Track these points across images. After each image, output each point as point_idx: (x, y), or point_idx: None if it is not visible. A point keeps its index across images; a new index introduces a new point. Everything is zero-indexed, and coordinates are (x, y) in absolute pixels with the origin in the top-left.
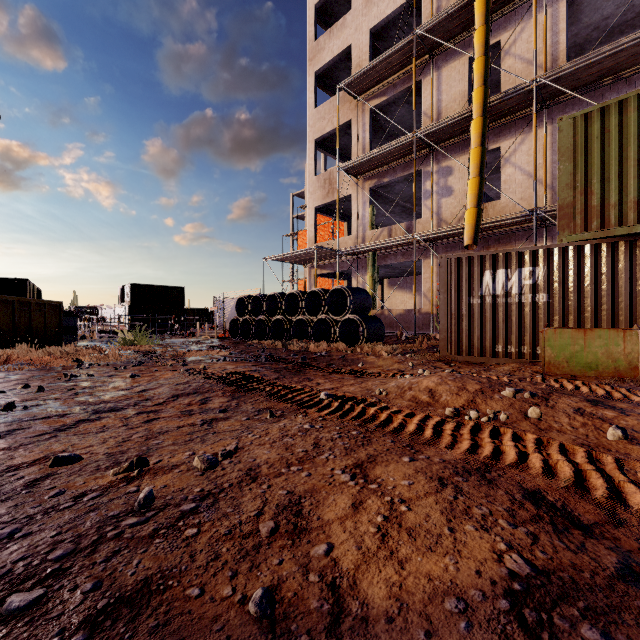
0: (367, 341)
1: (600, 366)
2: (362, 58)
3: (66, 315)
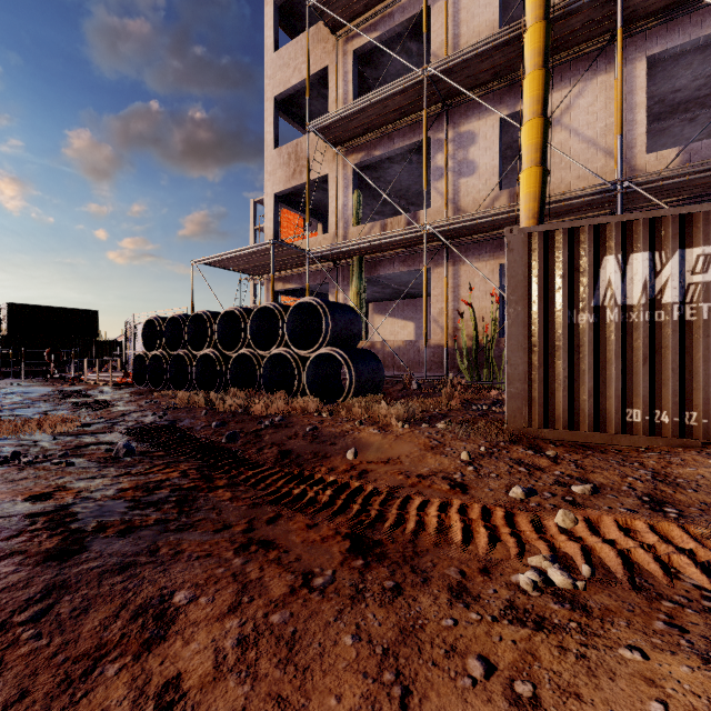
0: (356, 393)
1: None
2: None
3: None
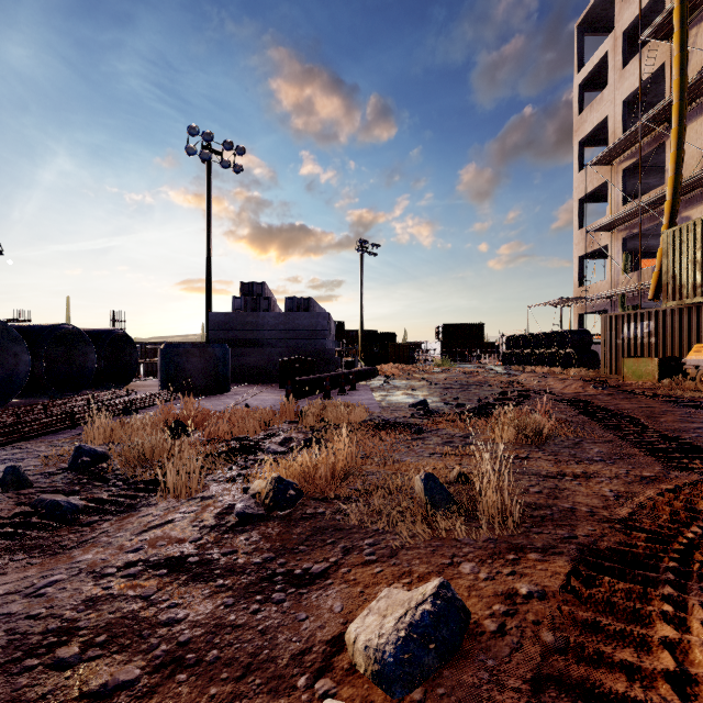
0: (579, 367)
1: (643, 377)
2: (616, 127)
3: (410, 350)
